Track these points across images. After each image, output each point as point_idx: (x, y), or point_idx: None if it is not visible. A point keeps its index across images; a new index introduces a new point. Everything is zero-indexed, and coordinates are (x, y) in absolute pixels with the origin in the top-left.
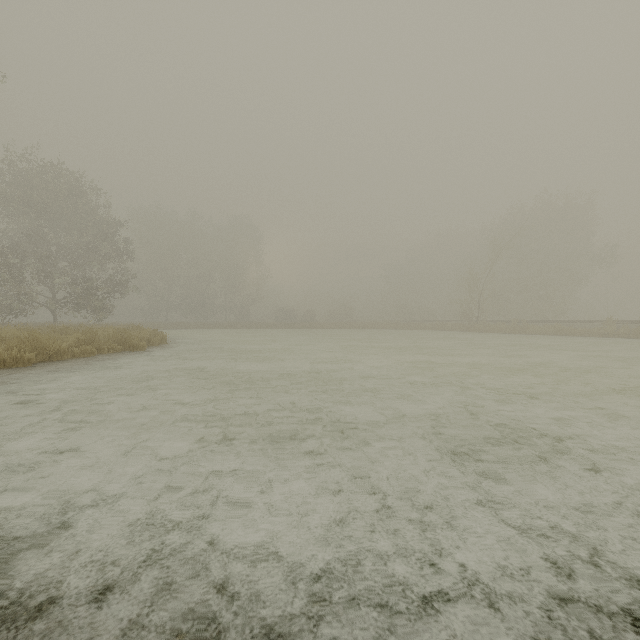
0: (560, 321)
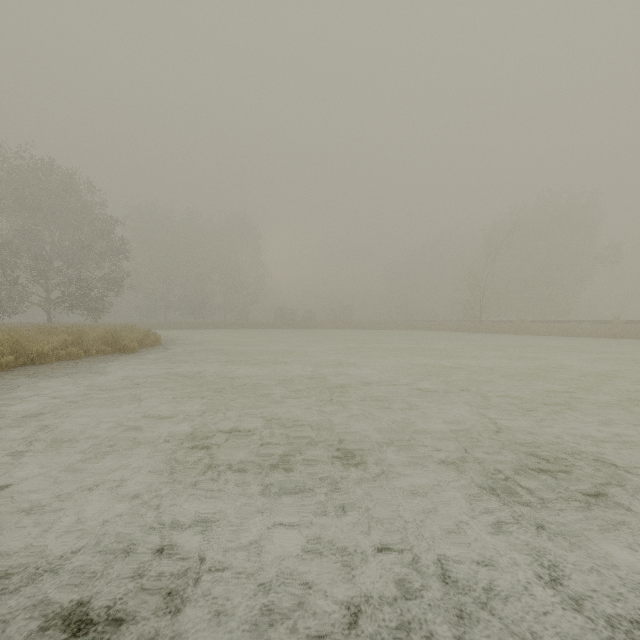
0: (565, 321)
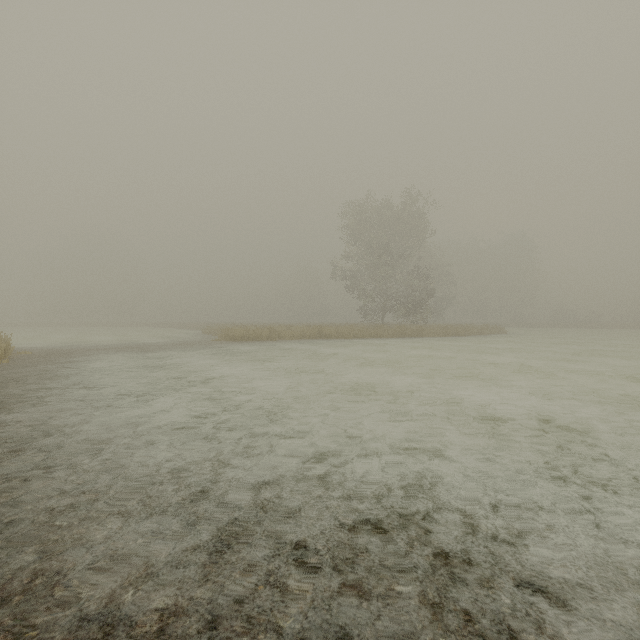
0: None
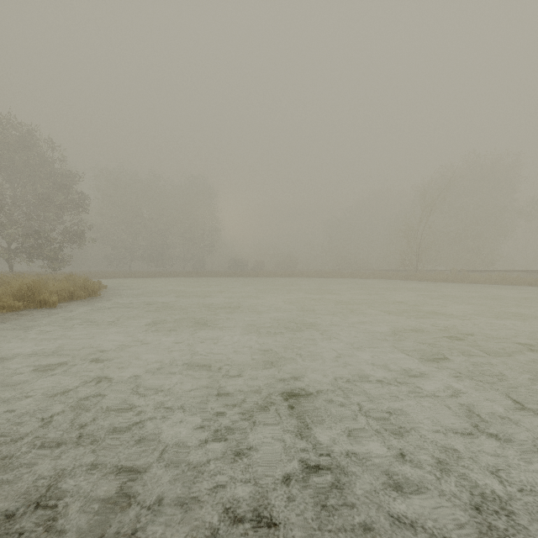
0: (499, 270)
